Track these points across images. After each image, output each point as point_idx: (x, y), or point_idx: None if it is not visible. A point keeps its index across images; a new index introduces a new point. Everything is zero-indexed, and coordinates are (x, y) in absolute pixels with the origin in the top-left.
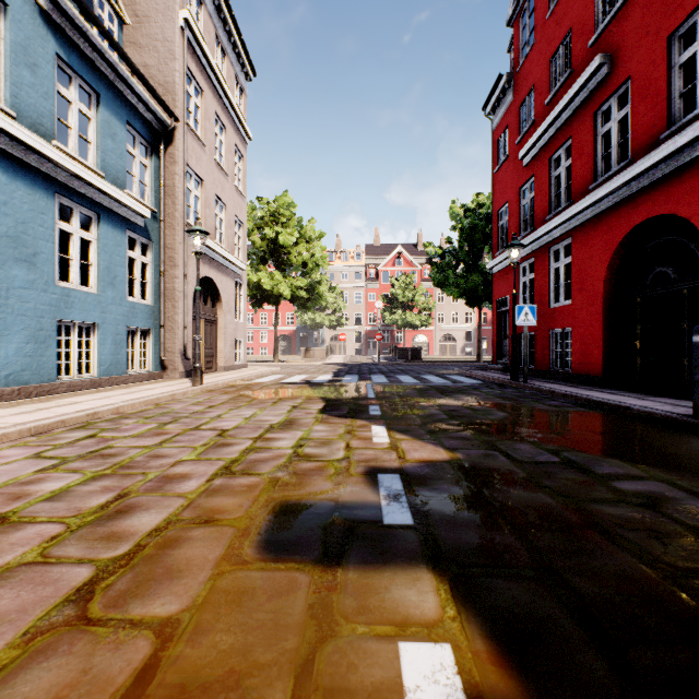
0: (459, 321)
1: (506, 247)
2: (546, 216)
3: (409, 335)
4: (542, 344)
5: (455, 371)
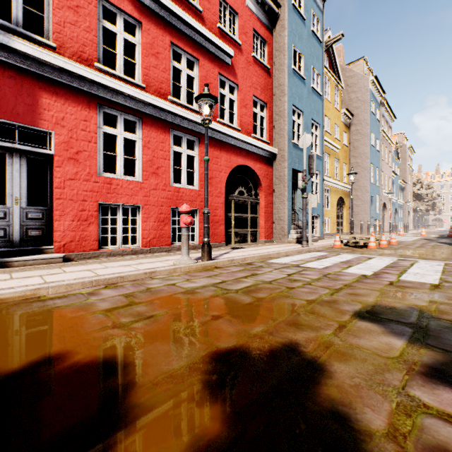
0: None
1: None
2: None
3: None
4: None
5: None
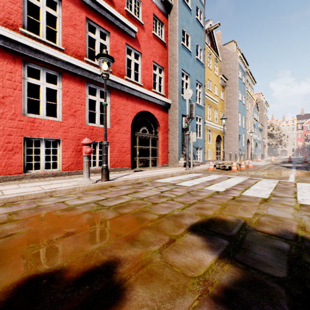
0: None
1: None
2: None
3: None
4: None
5: None
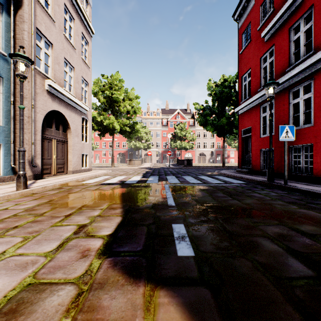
0: (207, 146)
1: (264, 85)
2: (286, 69)
3: (183, 153)
4: (281, 156)
5: (217, 173)
